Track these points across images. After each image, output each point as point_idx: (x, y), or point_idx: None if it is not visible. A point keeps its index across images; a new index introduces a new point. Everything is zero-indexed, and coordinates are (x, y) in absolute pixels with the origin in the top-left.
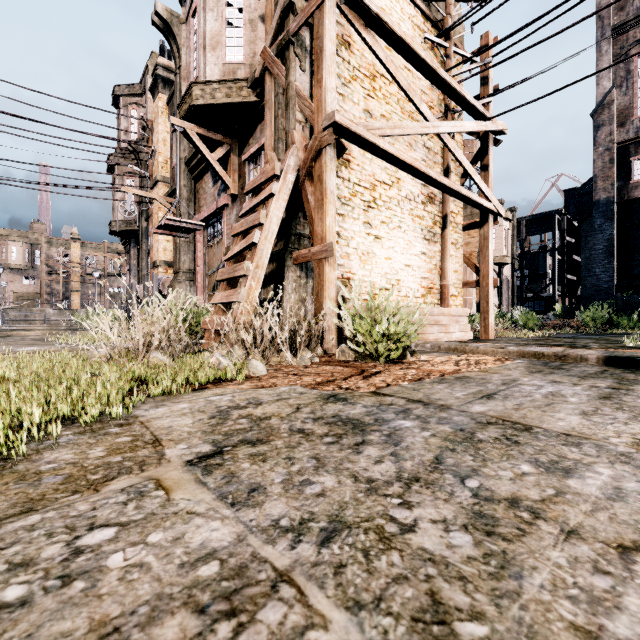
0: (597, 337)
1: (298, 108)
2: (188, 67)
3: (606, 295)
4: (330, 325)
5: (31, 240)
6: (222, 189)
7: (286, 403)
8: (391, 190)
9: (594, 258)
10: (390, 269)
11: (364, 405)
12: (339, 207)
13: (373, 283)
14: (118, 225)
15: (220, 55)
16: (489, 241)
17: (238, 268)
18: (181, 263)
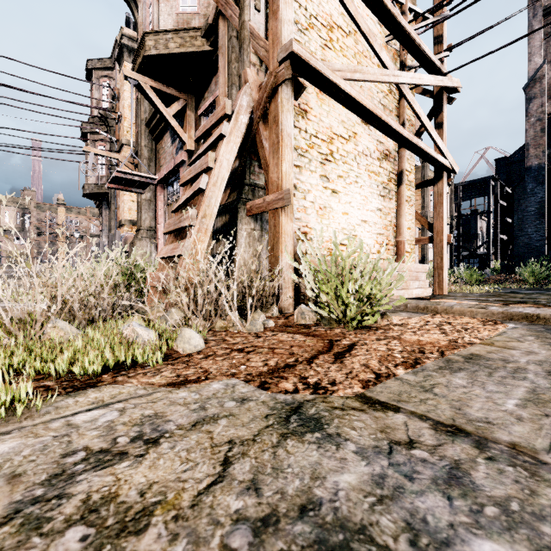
0: (546, 292)
1: (252, 49)
2: (144, 23)
3: (538, 253)
4: (287, 282)
5: (22, 205)
6: (179, 147)
7: (207, 438)
8: (348, 144)
9: (526, 219)
10: (347, 224)
11: (359, 447)
12: (296, 158)
13: (330, 238)
14: (90, 188)
15: (174, 5)
16: (443, 198)
17: (183, 218)
18: (142, 221)
